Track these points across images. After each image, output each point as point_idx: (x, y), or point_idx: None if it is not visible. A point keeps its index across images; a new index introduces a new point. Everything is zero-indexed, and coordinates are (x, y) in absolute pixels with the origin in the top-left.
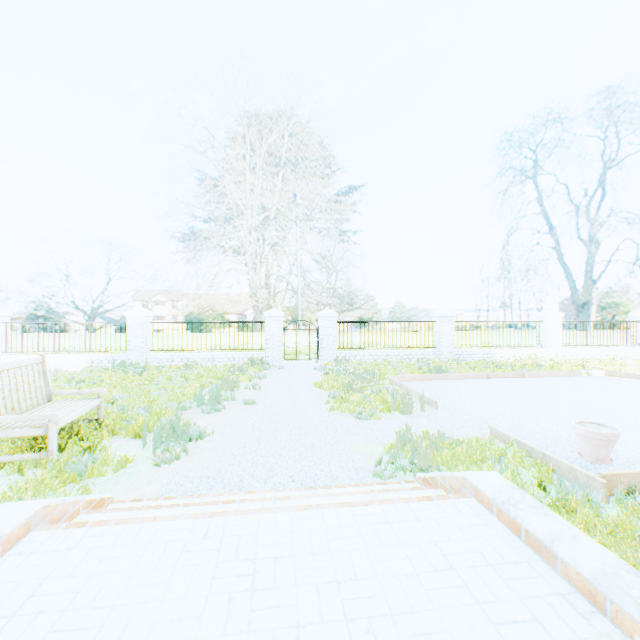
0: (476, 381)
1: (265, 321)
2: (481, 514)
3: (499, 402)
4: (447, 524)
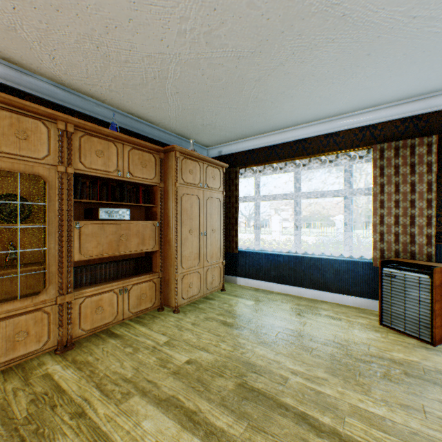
0: None
1: None
2: None
3: None
4: None
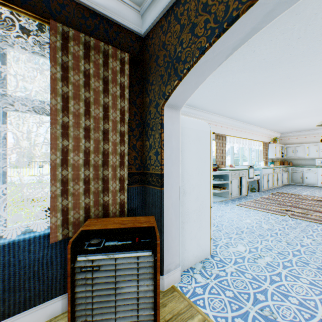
0: None
1: None
2: None
3: None
4: None
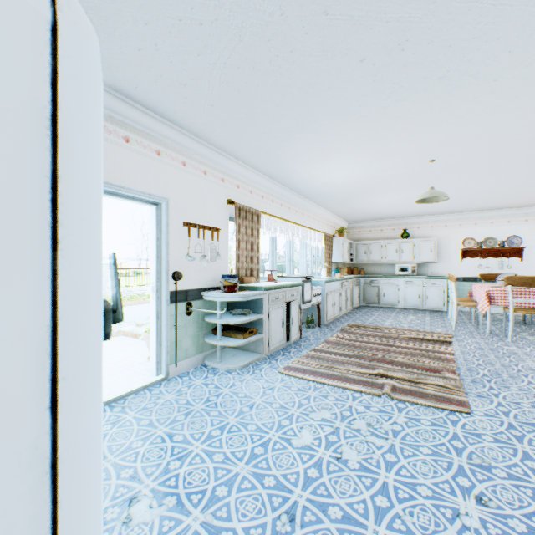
0: (132, 306)
1: None
2: (125, 338)
3: (144, 313)
4: (112, 342)
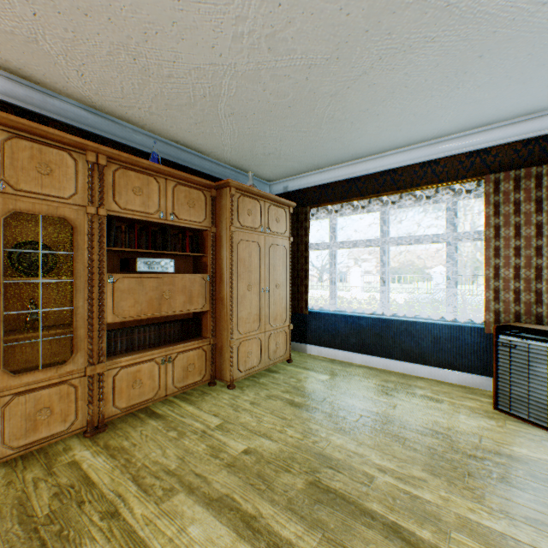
0: None
1: None
2: None
3: None
4: None
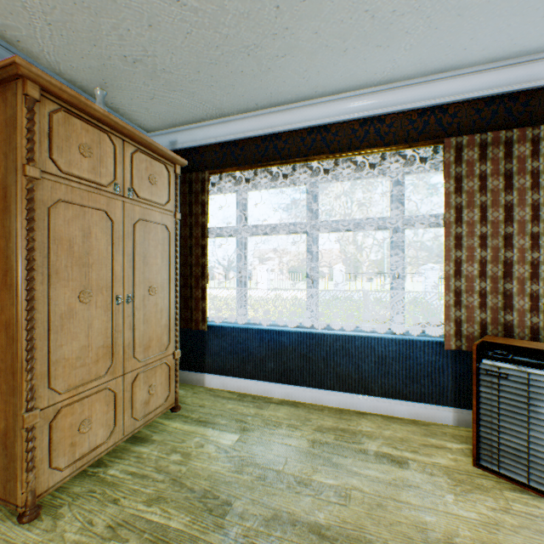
0: None
1: (424, 272)
2: None
3: None
4: None
